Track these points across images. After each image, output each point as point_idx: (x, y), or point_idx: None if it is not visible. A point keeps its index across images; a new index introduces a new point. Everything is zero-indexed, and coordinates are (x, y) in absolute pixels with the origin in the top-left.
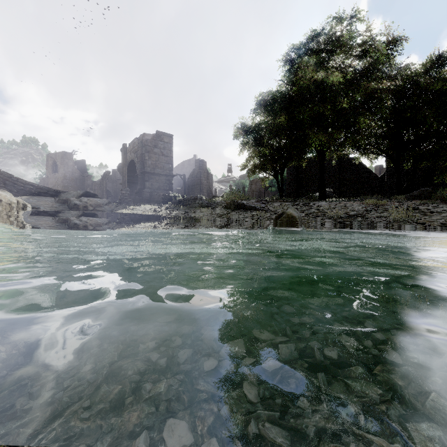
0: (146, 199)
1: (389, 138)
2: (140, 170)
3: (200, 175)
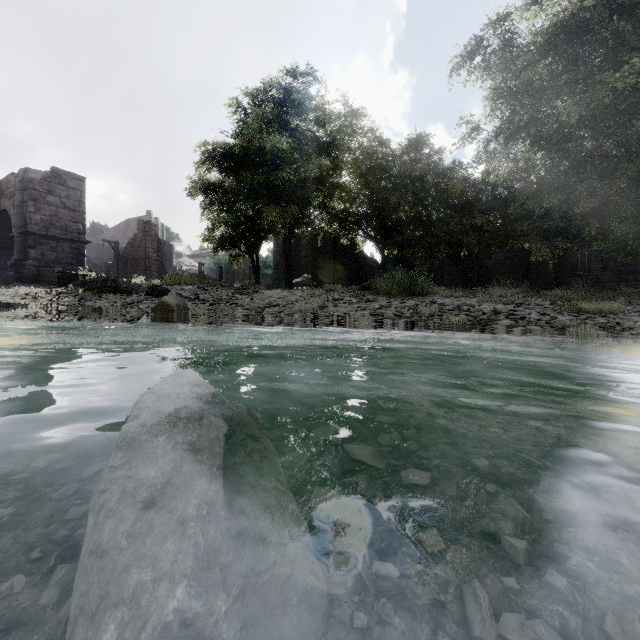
0: (30, 277)
1: (372, 220)
2: (18, 228)
3: (146, 245)
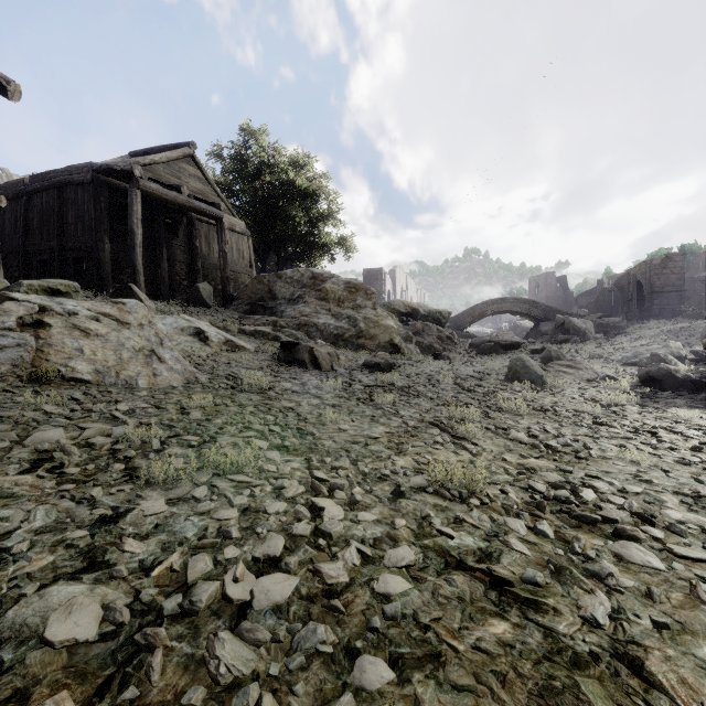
0: (654, 315)
1: None
2: (647, 290)
3: None
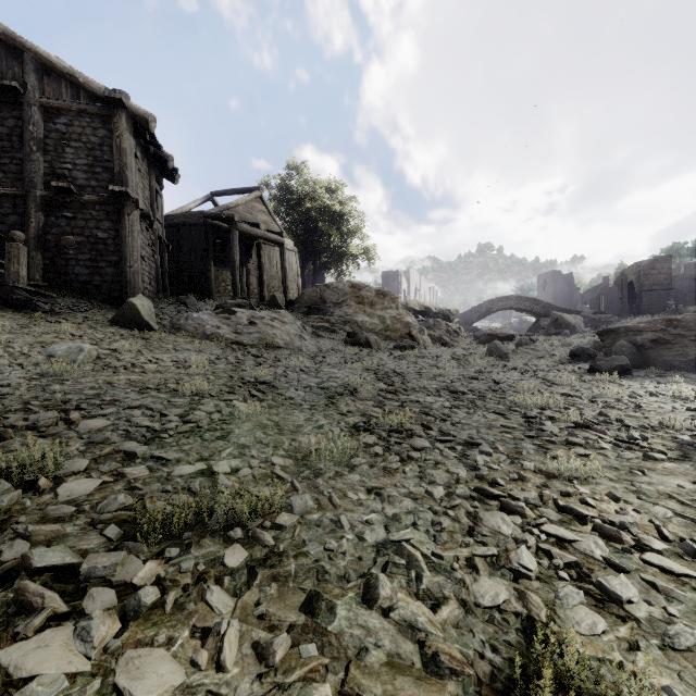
0: (643, 311)
1: None
2: (637, 289)
3: None
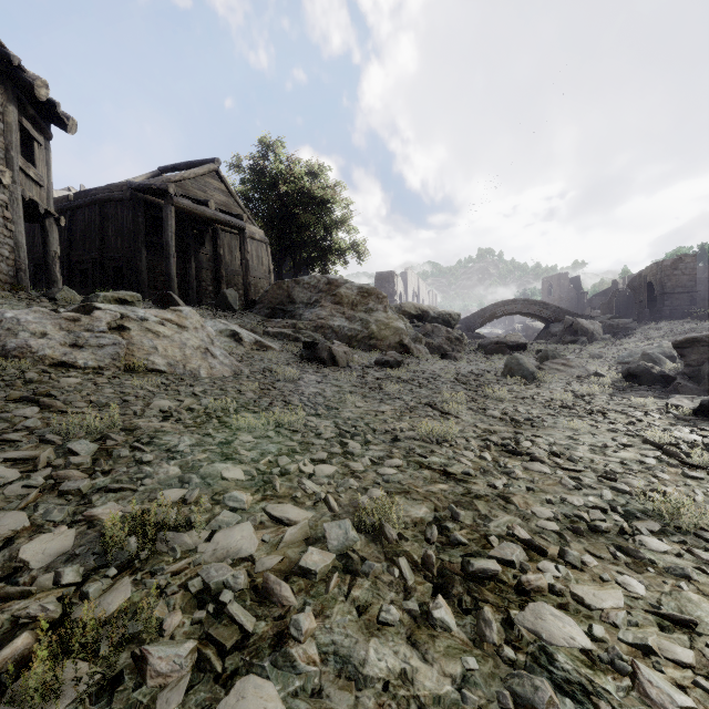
0: (665, 316)
1: None
2: (658, 292)
3: None
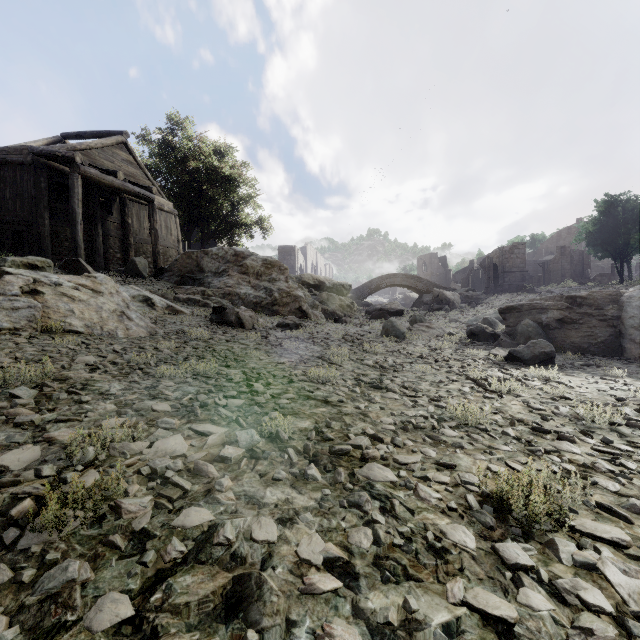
0: (505, 289)
1: None
2: (500, 270)
3: (561, 261)
